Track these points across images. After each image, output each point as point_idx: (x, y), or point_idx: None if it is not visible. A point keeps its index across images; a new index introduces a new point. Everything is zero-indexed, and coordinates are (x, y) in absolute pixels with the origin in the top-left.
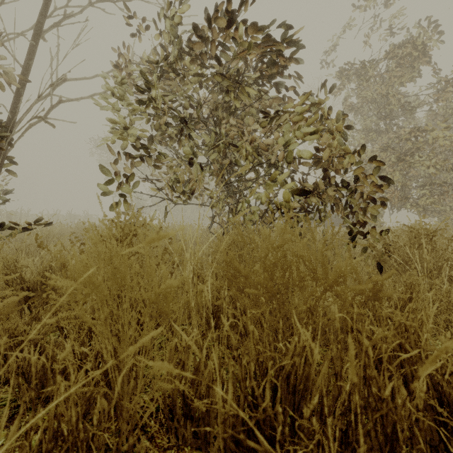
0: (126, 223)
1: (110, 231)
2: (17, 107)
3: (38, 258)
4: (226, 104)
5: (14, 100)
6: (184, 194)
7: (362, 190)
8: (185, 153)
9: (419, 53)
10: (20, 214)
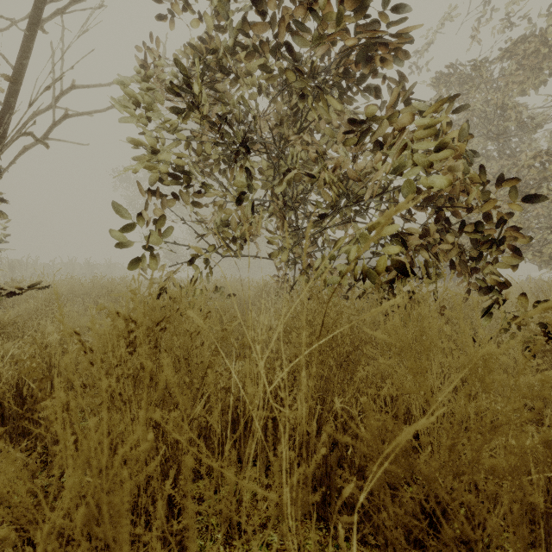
0: (146, 312)
1: (117, 327)
2: (6, 123)
3: (28, 337)
4: (293, 116)
5: (2, 114)
6: (234, 241)
7: (494, 238)
8: (238, 184)
9: (549, 49)
10: (25, 263)
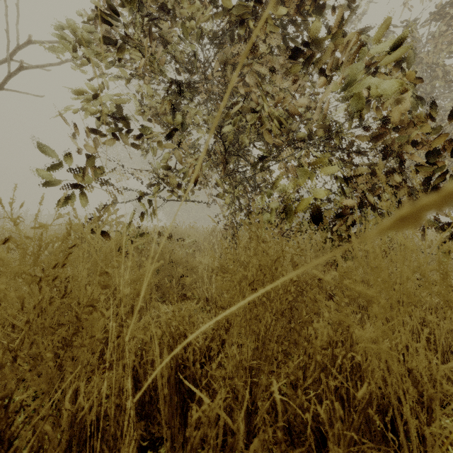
0: None
1: None
2: None
3: None
4: None
5: None
6: (180, 187)
7: None
8: None
9: None
10: (16, 214)
